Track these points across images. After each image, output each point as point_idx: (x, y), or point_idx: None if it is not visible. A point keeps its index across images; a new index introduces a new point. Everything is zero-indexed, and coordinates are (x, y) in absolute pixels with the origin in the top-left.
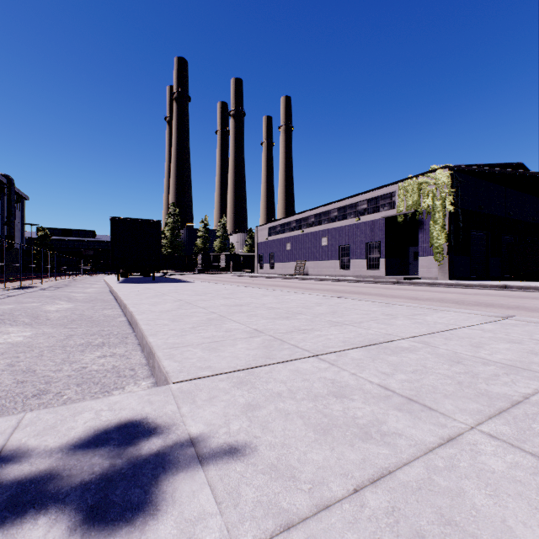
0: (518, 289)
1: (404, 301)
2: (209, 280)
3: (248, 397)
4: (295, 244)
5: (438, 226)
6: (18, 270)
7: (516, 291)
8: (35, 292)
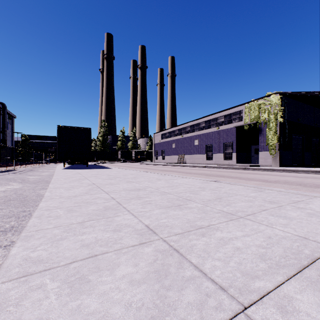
0: None
1: (261, 184)
2: (124, 166)
3: None
4: (177, 144)
5: (272, 132)
6: (10, 160)
7: None
8: (2, 175)
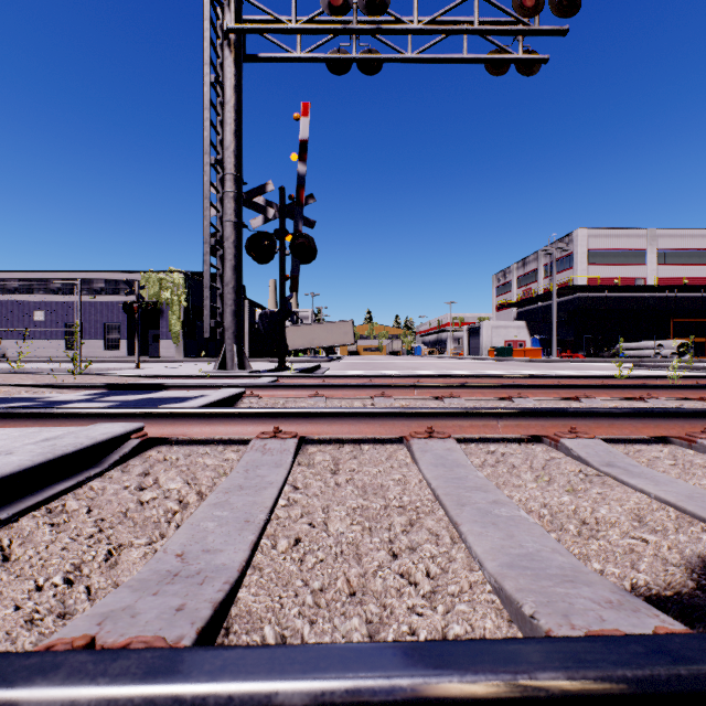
0: None
1: None
2: None
3: (180, 367)
4: None
5: (176, 317)
6: None
7: None
8: None
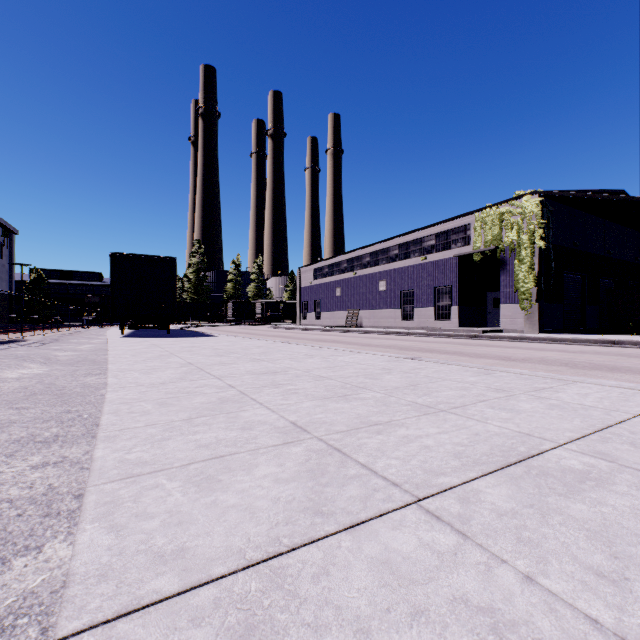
0: (631, 345)
1: (496, 363)
2: (240, 333)
3: None
4: (346, 289)
5: (525, 267)
6: (6, 321)
7: (630, 348)
8: (4, 350)
